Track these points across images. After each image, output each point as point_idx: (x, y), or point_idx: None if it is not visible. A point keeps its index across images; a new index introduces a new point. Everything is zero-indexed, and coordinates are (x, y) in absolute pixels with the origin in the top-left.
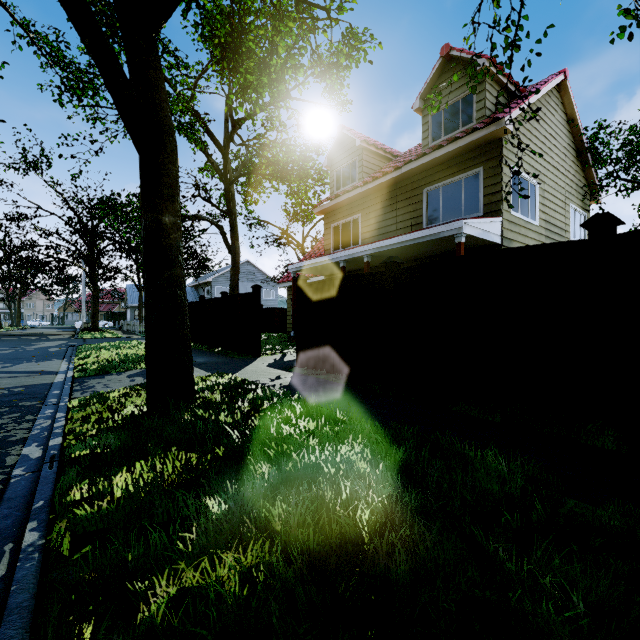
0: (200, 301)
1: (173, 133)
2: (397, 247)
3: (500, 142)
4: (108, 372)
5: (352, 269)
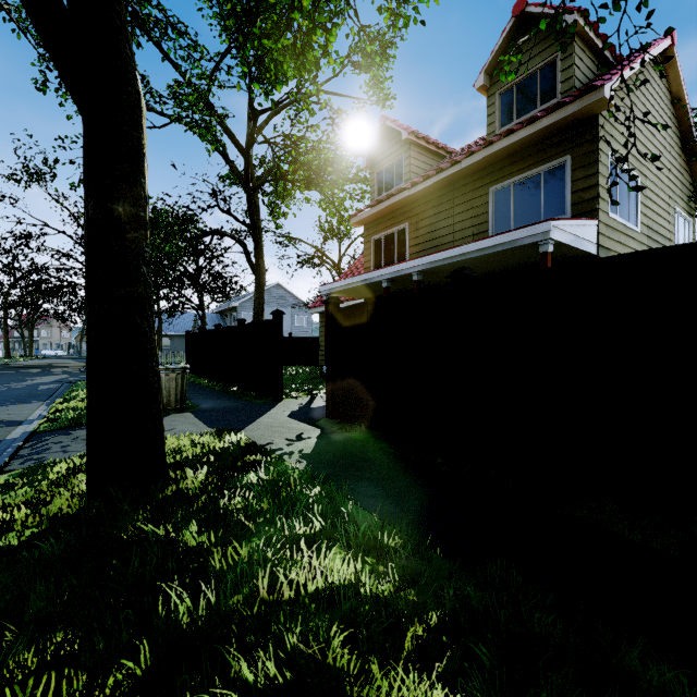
0: (215, 330)
1: (134, 81)
2: (457, 260)
3: (595, 120)
4: (83, 423)
5: (397, 290)
